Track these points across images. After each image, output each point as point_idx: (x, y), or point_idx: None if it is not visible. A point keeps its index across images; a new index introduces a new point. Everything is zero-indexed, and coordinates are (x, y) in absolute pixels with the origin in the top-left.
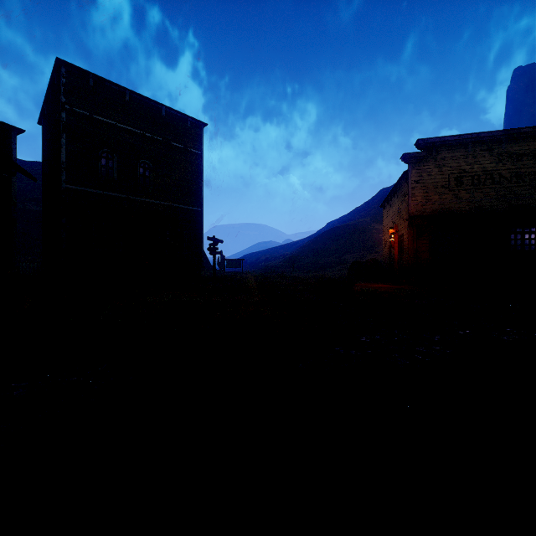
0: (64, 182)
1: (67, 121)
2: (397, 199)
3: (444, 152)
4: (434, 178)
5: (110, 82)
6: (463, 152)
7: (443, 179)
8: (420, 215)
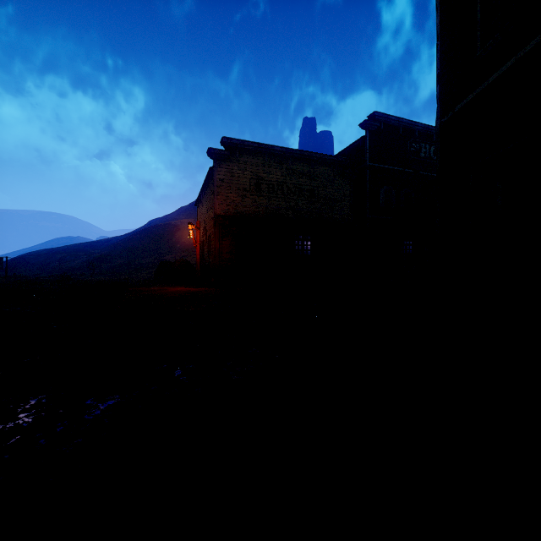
0: None
1: None
2: (207, 197)
3: (246, 156)
4: (237, 180)
5: None
6: (261, 160)
7: (245, 182)
8: (224, 215)
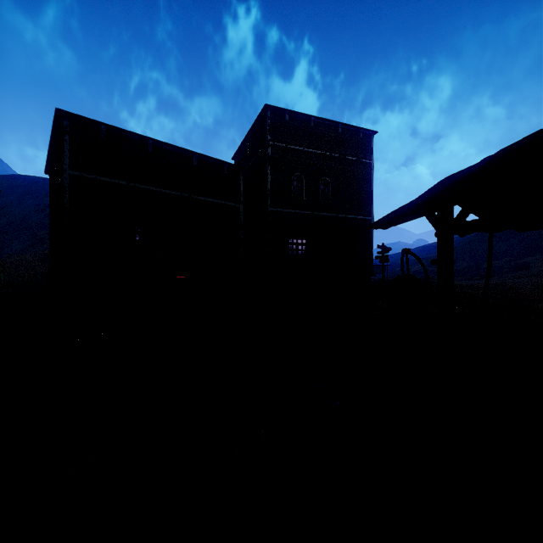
0: (269, 206)
1: (271, 154)
2: None
3: None
4: None
5: (300, 113)
6: None
7: None
8: None
